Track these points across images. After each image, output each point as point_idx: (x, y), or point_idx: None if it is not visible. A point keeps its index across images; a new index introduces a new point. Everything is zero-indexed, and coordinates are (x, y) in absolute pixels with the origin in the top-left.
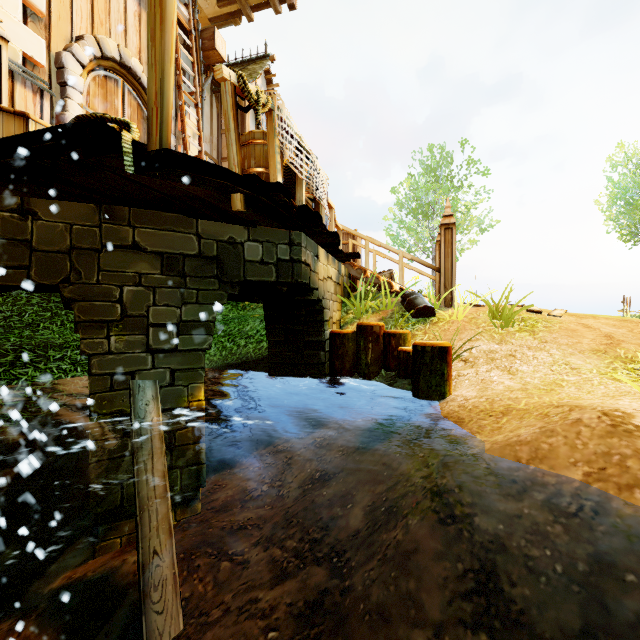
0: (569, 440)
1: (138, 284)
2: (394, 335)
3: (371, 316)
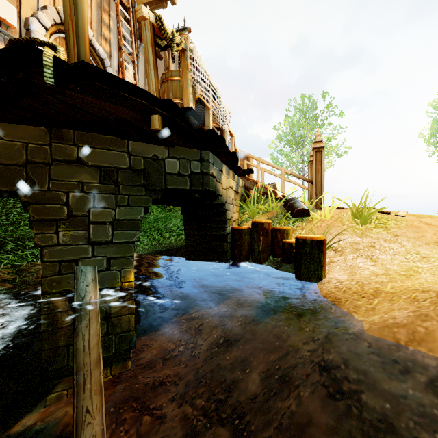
0: None
1: (81, 191)
2: (279, 230)
3: (261, 216)
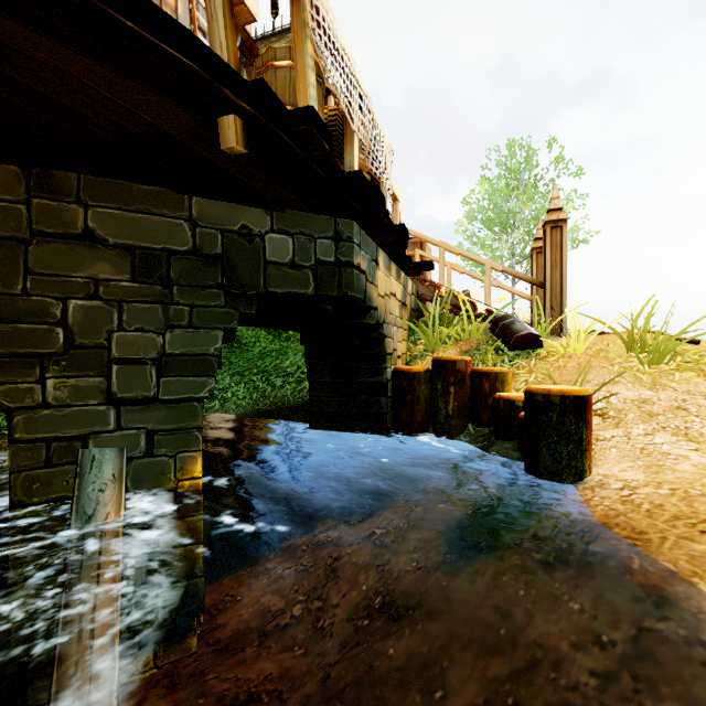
0: None
1: (93, 296)
2: (487, 375)
3: (449, 348)
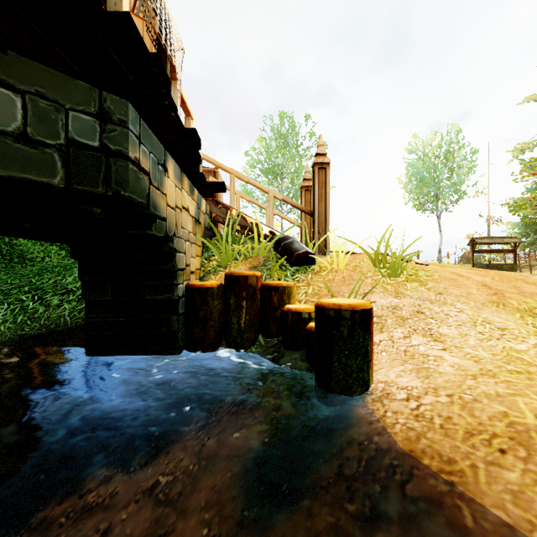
0: None
1: None
2: (276, 289)
3: (240, 264)
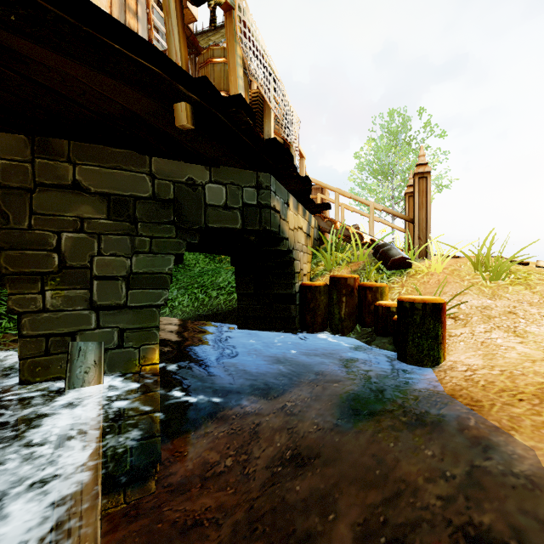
0: None
1: (79, 230)
2: (370, 288)
3: (342, 268)
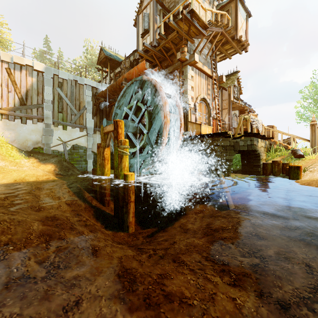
0: (316, 182)
1: (218, 152)
2: (285, 163)
3: (278, 157)
